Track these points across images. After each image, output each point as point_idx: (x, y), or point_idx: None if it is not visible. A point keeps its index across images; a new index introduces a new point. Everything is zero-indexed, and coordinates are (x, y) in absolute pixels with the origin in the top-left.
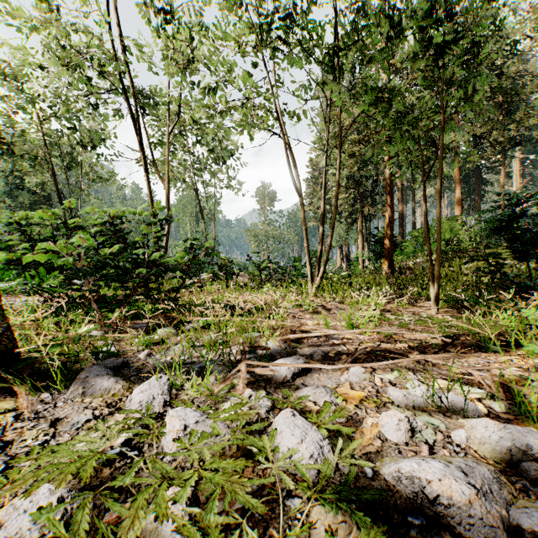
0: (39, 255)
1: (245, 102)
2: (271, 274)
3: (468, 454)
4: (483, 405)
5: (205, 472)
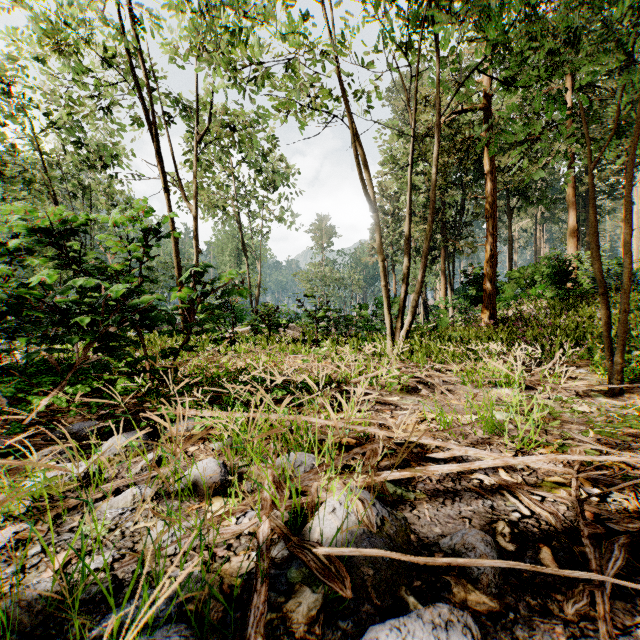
0: None
1: (293, 61)
2: (332, 326)
3: None
4: None
5: None
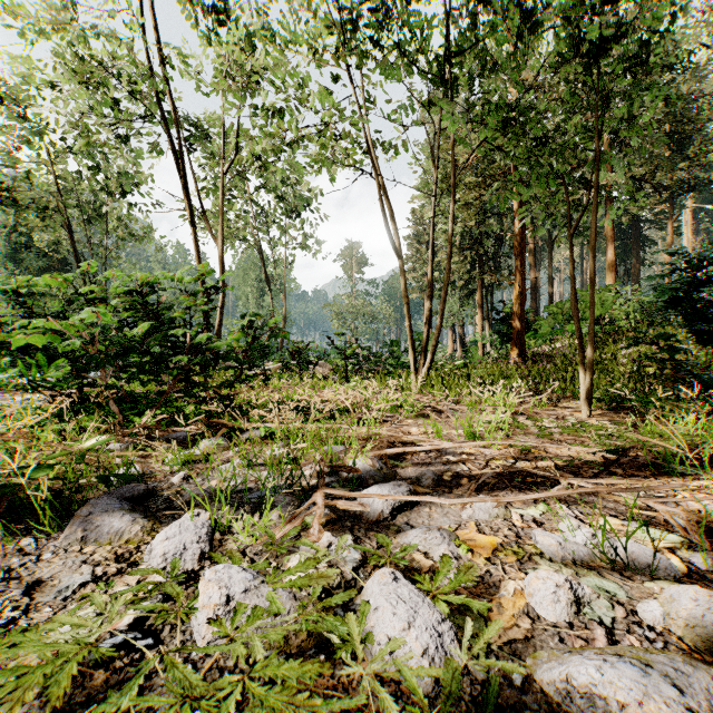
0: (35, 337)
1: (325, 129)
2: (361, 363)
3: (669, 643)
4: (678, 559)
5: (254, 683)
